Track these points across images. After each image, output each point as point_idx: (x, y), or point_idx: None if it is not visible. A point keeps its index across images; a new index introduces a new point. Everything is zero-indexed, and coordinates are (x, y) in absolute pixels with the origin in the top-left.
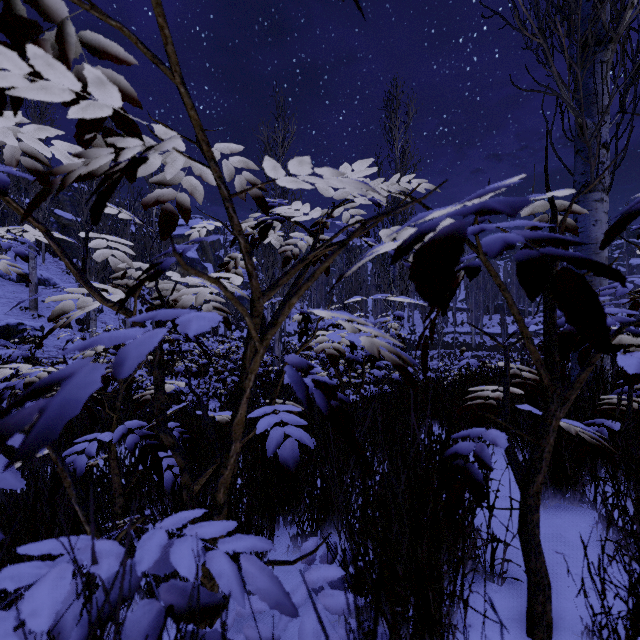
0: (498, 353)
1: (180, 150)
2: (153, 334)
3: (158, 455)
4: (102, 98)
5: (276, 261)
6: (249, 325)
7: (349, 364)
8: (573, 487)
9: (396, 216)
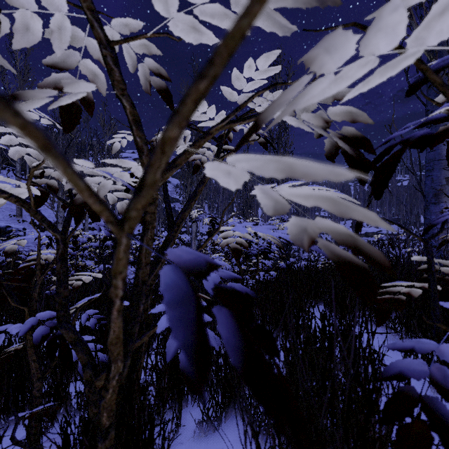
0: None
1: (63, 11)
2: None
3: (68, 345)
4: None
5: (193, 181)
6: (70, 181)
7: (247, 256)
8: None
9: (279, 149)
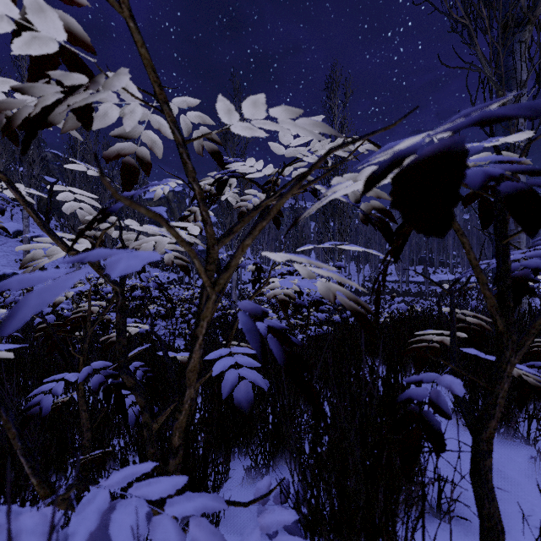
0: (421, 298)
1: (137, 101)
2: (72, 276)
3: (122, 394)
4: (44, 28)
5: (233, 220)
6: (198, 268)
7: (296, 308)
8: (507, 423)
9: None
